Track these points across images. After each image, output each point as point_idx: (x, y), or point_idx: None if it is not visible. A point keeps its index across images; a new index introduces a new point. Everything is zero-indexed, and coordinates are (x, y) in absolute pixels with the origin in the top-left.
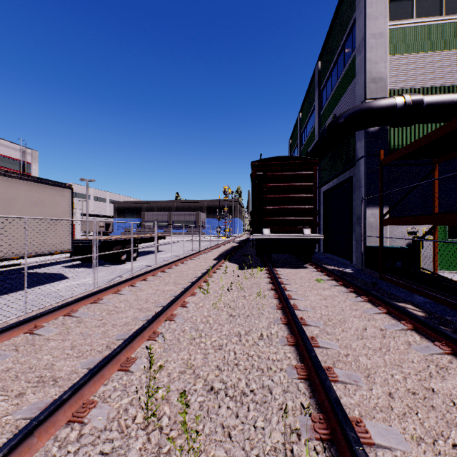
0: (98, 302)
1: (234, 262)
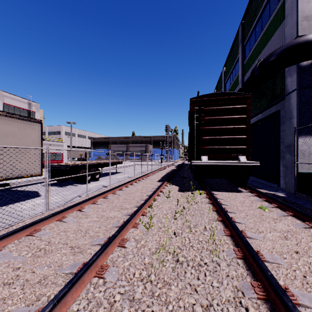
0: (33, 235)
1: (175, 184)
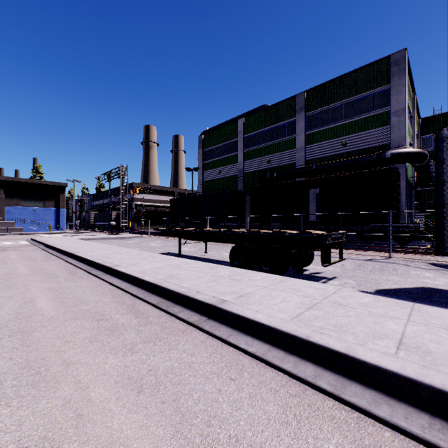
0: None
1: None
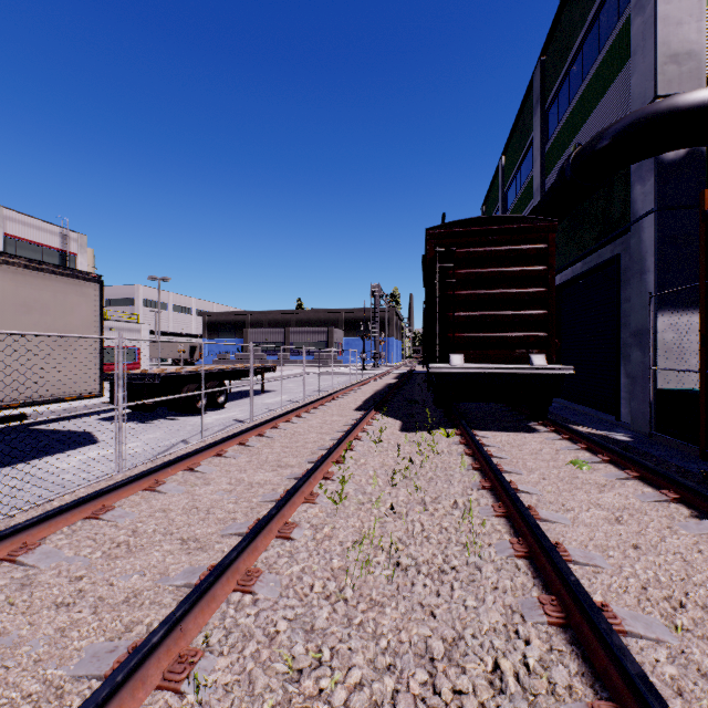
0: (99, 517)
1: (393, 415)
